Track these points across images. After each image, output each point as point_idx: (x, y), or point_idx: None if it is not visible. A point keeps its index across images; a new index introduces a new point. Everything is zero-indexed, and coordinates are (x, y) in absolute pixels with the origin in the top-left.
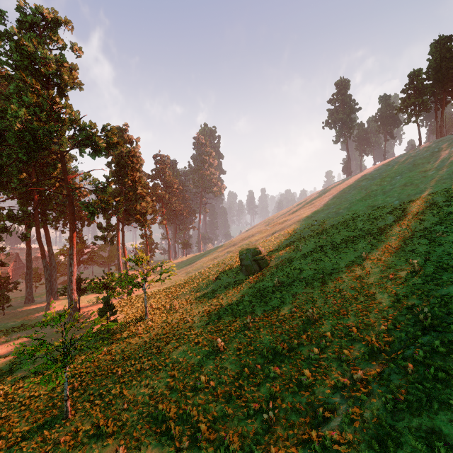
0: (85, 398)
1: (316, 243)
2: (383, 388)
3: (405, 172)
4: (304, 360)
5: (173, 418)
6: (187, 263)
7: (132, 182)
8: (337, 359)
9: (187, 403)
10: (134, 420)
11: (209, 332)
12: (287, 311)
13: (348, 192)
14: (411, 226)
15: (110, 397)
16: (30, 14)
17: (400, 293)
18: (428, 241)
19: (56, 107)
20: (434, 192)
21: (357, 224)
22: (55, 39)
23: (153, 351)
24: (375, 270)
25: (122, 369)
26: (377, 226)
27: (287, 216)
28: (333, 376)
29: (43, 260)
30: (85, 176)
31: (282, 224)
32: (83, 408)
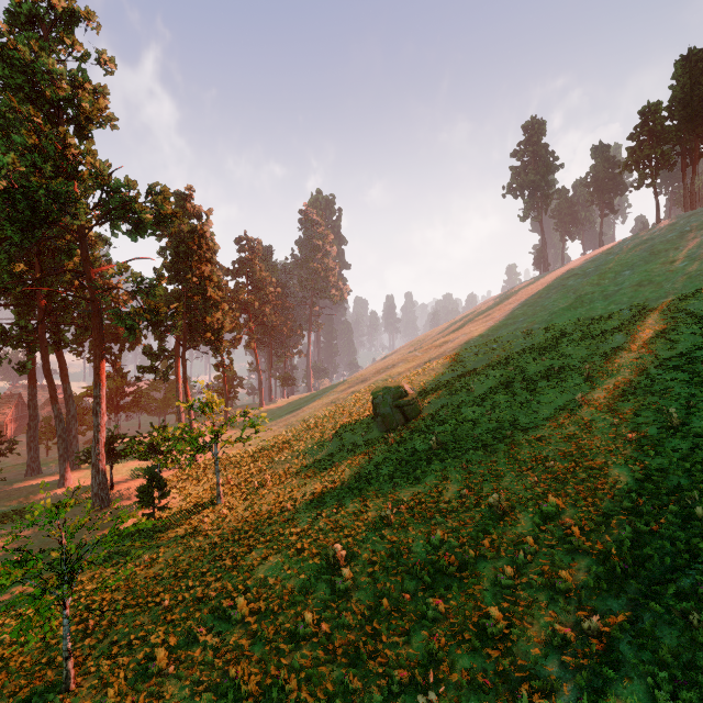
0: (105, 649)
1: (498, 379)
2: (646, 655)
3: (638, 264)
4: (488, 587)
5: (254, 694)
6: (288, 410)
7: (199, 279)
8: (548, 586)
9: (280, 664)
10: (185, 696)
11: (321, 530)
12: (454, 495)
13: (546, 296)
14: (656, 350)
15: (146, 650)
16: (28, 1)
17: (651, 466)
18: (689, 376)
19: (69, 154)
20: (689, 295)
21: (563, 346)
22: (69, 43)
23: (226, 563)
24: (601, 423)
25: (171, 596)
26: (598, 350)
27: (448, 335)
28: (543, 620)
29: (54, 406)
30: (120, 269)
31: (441, 347)
32: (99, 669)
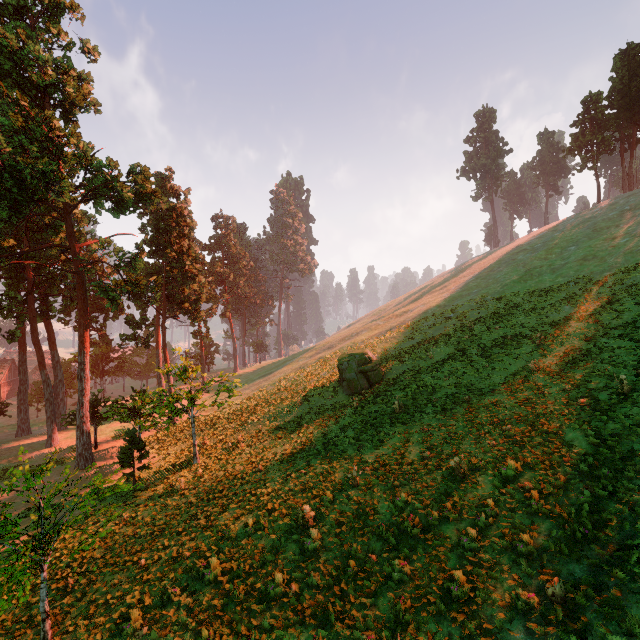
0: (82, 609)
1: (455, 346)
2: (613, 625)
3: (582, 240)
4: (451, 549)
5: None
6: (260, 374)
7: (178, 254)
8: (510, 549)
9: (251, 625)
10: None
11: (290, 491)
12: (416, 457)
13: (498, 269)
14: (603, 319)
15: (122, 610)
16: None
17: (604, 430)
18: (635, 344)
19: (54, 136)
20: (631, 268)
21: (515, 316)
22: (55, 32)
23: (201, 523)
24: (553, 389)
25: (147, 555)
26: (547, 319)
27: (408, 306)
28: (506, 583)
29: (42, 372)
30: (103, 243)
31: (401, 316)
32: (76, 629)
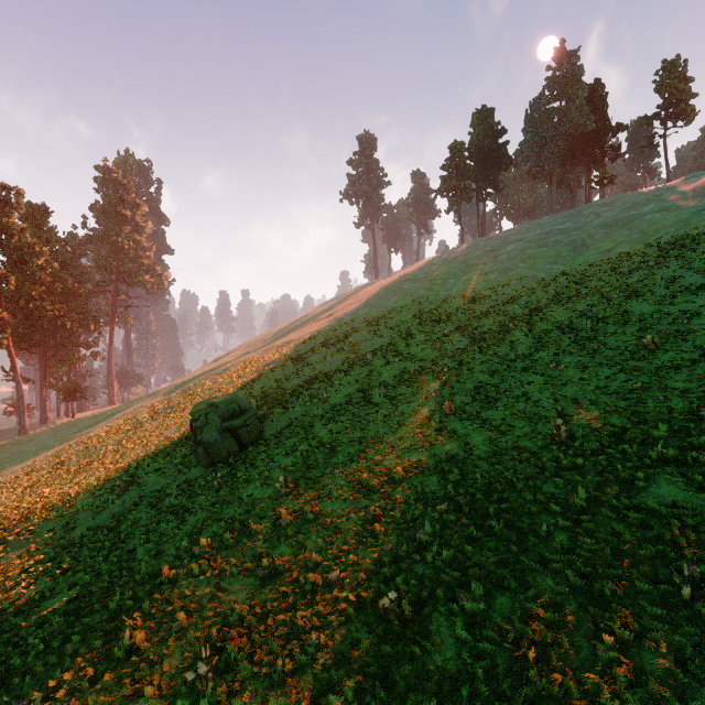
0: None
1: (353, 385)
2: None
3: (459, 274)
4: None
5: None
6: (66, 437)
7: None
8: None
9: None
10: None
11: None
12: (318, 581)
13: (386, 297)
14: (500, 351)
15: None
16: None
17: (567, 502)
18: (542, 378)
19: None
20: (508, 301)
21: (414, 348)
22: None
23: None
24: (479, 439)
25: None
26: (446, 351)
27: (291, 335)
28: None
29: None
30: None
31: (283, 347)
32: None
